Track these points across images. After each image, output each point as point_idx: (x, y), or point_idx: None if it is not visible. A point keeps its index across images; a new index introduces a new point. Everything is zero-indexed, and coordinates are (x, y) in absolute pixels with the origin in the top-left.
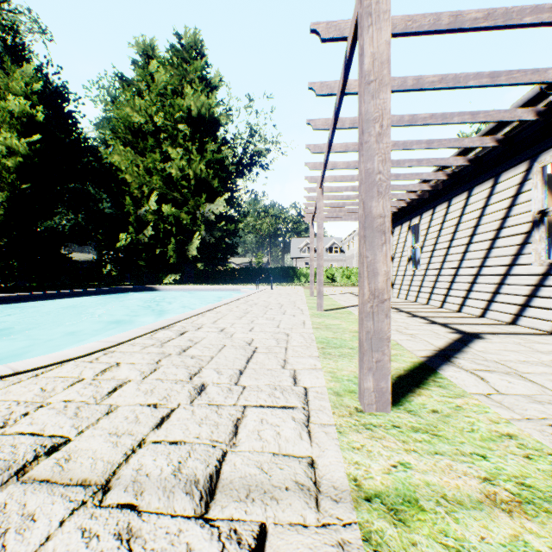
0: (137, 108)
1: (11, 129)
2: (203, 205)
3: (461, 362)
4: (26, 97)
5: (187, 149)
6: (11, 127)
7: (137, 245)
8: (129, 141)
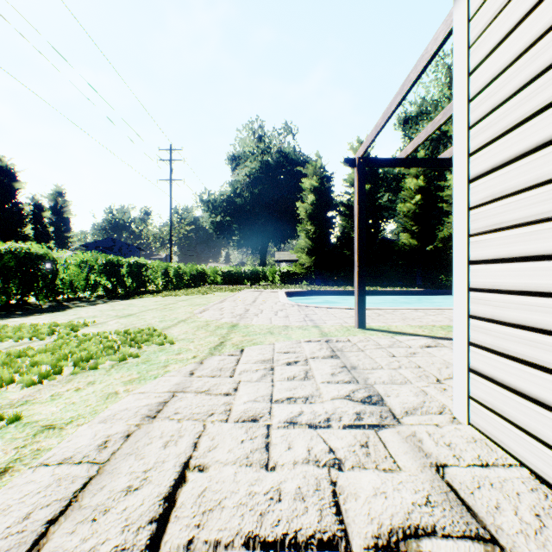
0: None
1: None
2: None
3: (451, 341)
4: None
5: None
6: None
7: None
8: None
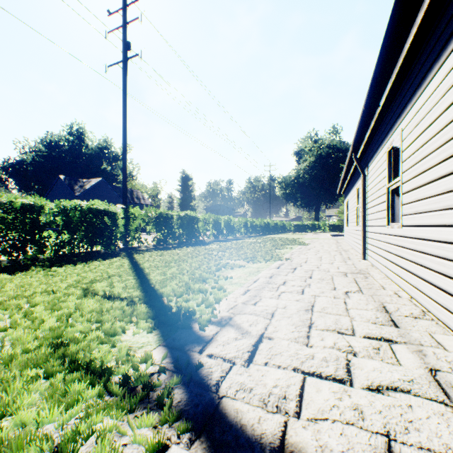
0: None
1: None
2: None
3: None
4: None
5: None
6: None
7: None
8: None
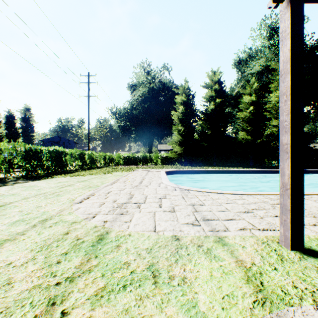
0: None
1: None
2: None
3: None
4: None
5: None
6: None
7: None
8: None
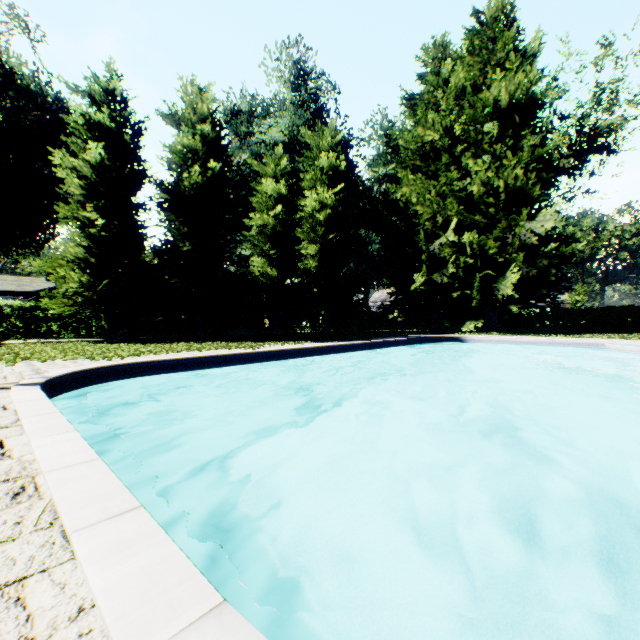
0: (428, 124)
1: (321, 185)
2: (523, 224)
3: None
4: (331, 151)
5: (492, 155)
6: (320, 183)
7: (428, 286)
8: (416, 167)
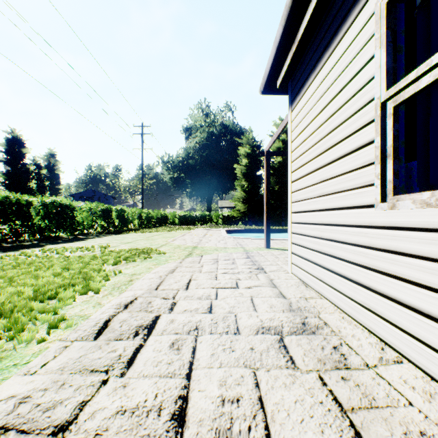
0: None
1: None
2: None
3: None
4: None
5: None
6: None
7: None
8: None
